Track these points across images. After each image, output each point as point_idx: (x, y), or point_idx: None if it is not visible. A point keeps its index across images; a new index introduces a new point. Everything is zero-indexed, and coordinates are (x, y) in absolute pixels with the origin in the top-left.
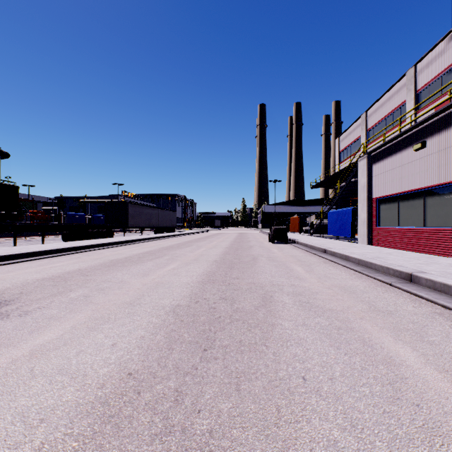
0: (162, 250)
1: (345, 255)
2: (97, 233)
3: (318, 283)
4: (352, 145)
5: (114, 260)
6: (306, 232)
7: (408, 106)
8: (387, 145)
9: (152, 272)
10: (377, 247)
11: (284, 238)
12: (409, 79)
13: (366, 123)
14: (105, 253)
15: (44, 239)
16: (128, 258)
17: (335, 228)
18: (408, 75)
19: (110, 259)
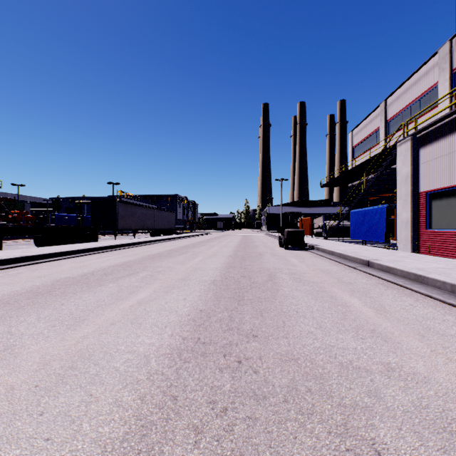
0: (145, 260)
1: (416, 274)
2: (76, 236)
3: (441, 359)
4: (368, 138)
5: (62, 279)
6: (317, 235)
7: (441, 89)
8: (446, 120)
9: (94, 315)
10: (437, 257)
11: (301, 243)
12: (443, 57)
13: (386, 113)
14: (65, 265)
15: (17, 243)
16: (87, 275)
17: (361, 231)
18: (441, 52)
19: (57, 278)
